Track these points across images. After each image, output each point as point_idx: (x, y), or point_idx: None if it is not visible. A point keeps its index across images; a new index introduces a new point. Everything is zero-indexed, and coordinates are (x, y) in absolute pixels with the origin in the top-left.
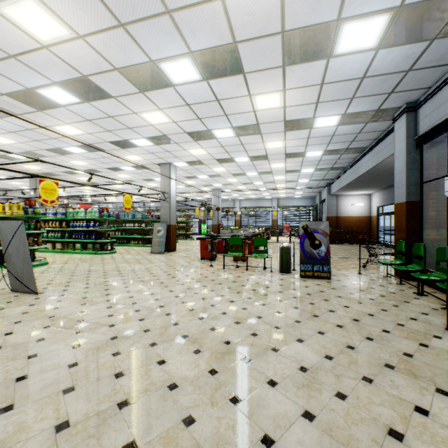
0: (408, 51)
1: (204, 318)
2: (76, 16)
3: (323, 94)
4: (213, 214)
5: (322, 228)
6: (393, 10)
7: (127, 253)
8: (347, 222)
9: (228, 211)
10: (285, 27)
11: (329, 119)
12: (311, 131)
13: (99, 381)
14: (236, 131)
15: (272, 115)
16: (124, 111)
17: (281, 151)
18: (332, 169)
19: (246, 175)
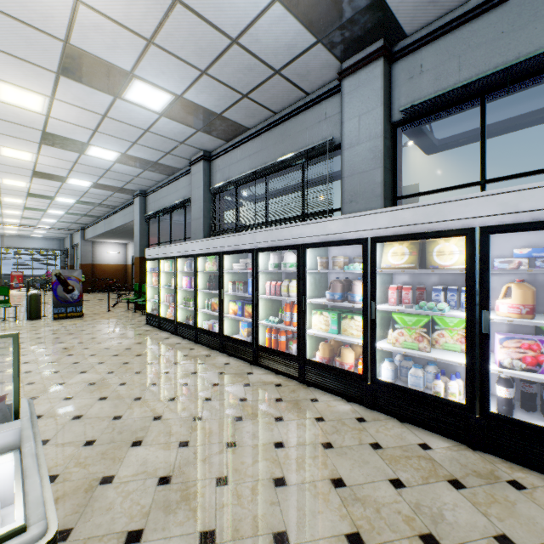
0: (134, 169)
1: None
2: None
3: (77, 168)
4: None
5: (76, 275)
6: (121, 153)
7: None
8: (104, 270)
9: None
10: (47, 130)
11: (82, 182)
12: (64, 184)
13: None
14: None
15: (20, 163)
16: None
17: (24, 190)
18: (86, 216)
19: None
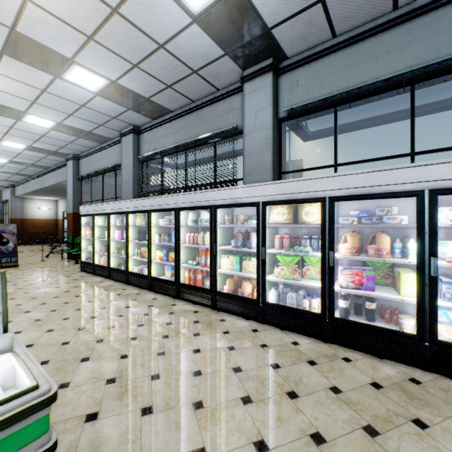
0: (69, 136)
1: None
2: None
3: (13, 132)
4: None
5: (10, 229)
6: (57, 122)
7: None
8: (35, 224)
9: None
10: None
11: (17, 144)
12: None
13: None
14: None
15: None
16: None
17: None
18: (18, 174)
19: None
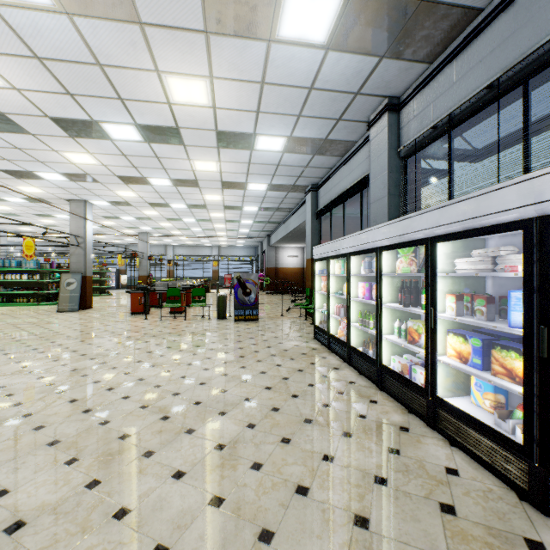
0: (302, 157)
1: (152, 351)
2: (20, 77)
3: (252, 169)
4: (140, 263)
5: (252, 279)
6: (287, 137)
7: (18, 314)
8: (285, 273)
9: (162, 261)
10: (218, 128)
11: (259, 185)
12: (245, 192)
13: (83, 386)
14: (175, 182)
15: (210, 176)
16: (41, 147)
17: (220, 203)
18: (269, 223)
19: (183, 221)
